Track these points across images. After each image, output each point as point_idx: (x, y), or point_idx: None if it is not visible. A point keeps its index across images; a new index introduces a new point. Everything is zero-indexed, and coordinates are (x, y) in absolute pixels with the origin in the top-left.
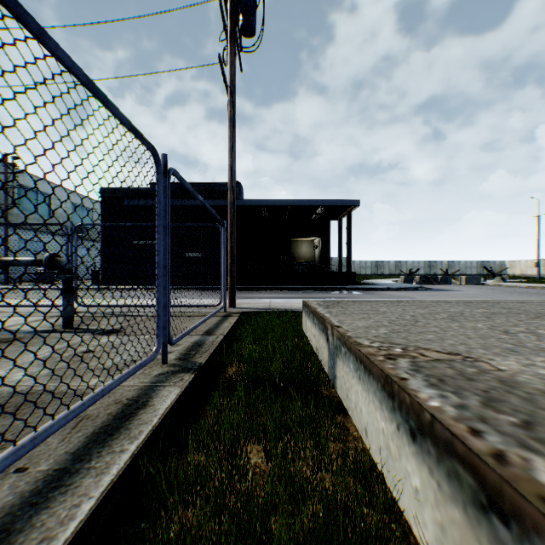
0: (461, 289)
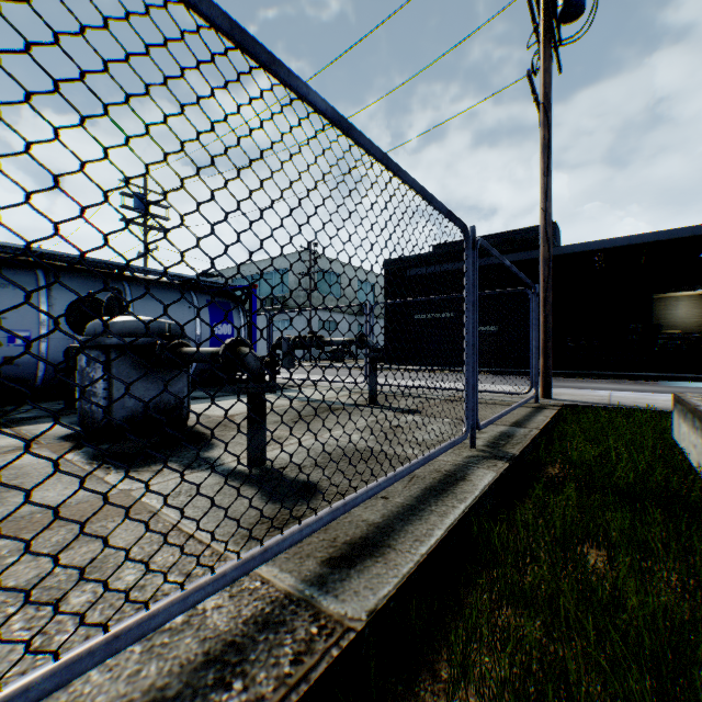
0: None
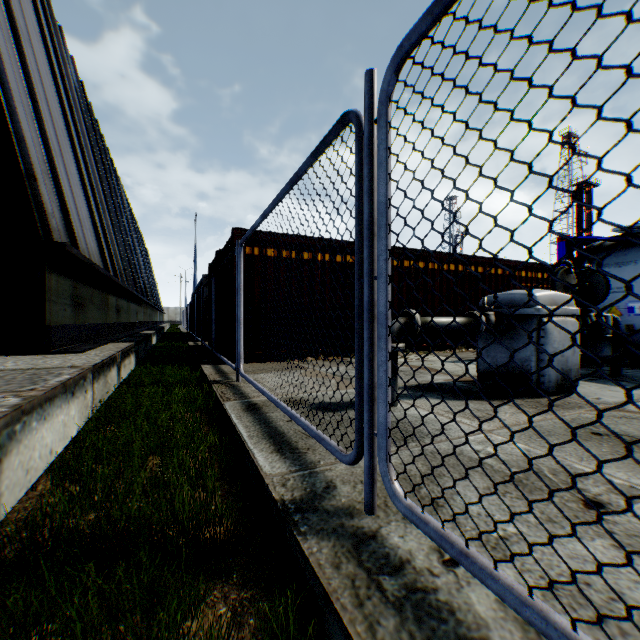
0: None
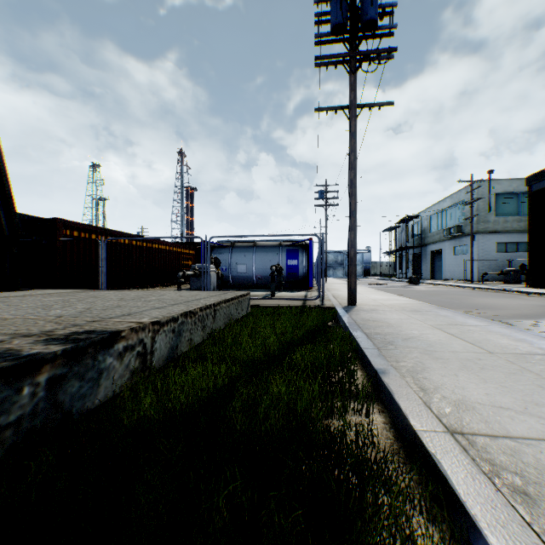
0: None
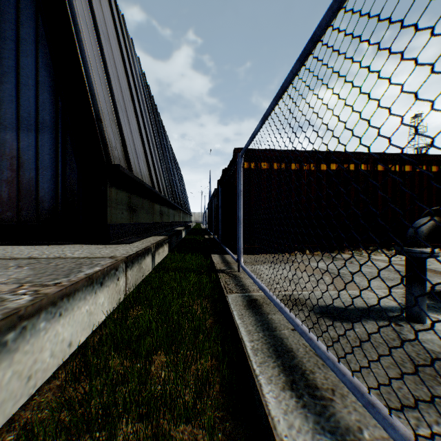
0: None
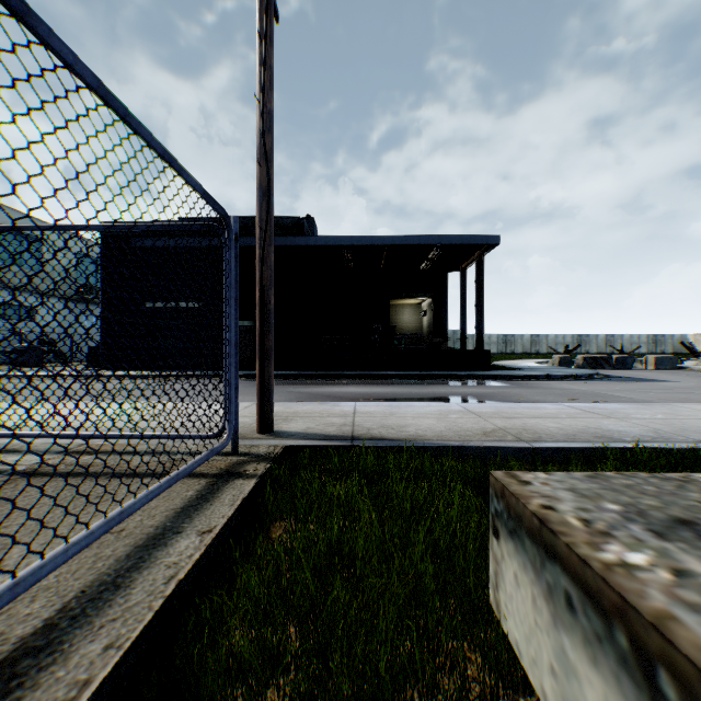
0: (665, 378)
